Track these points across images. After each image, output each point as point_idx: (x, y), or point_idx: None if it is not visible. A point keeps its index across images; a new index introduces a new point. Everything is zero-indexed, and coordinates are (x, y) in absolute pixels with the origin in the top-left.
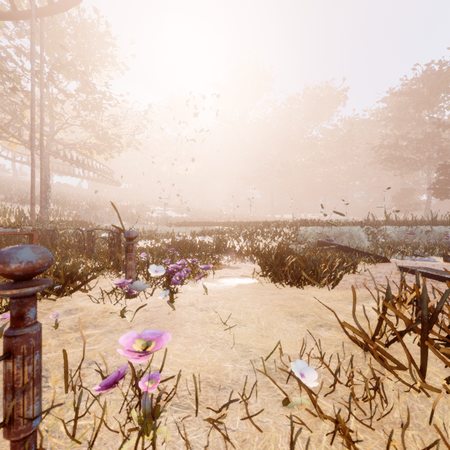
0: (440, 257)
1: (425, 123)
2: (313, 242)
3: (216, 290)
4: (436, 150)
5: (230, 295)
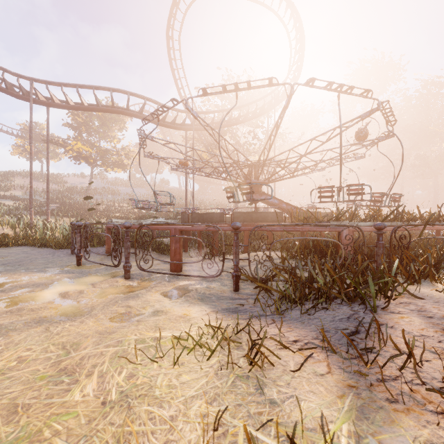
0: None
1: None
2: None
3: None
4: None
5: None
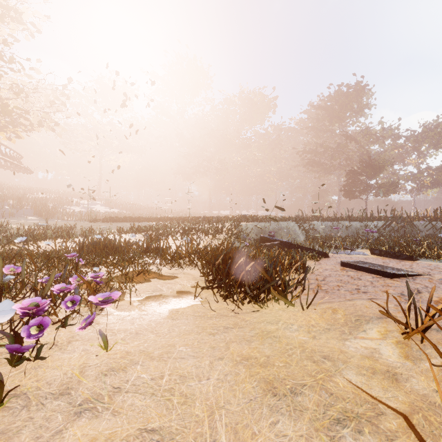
0: (365, 250)
1: (336, 135)
2: (254, 238)
3: (131, 330)
4: (345, 158)
5: (155, 342)
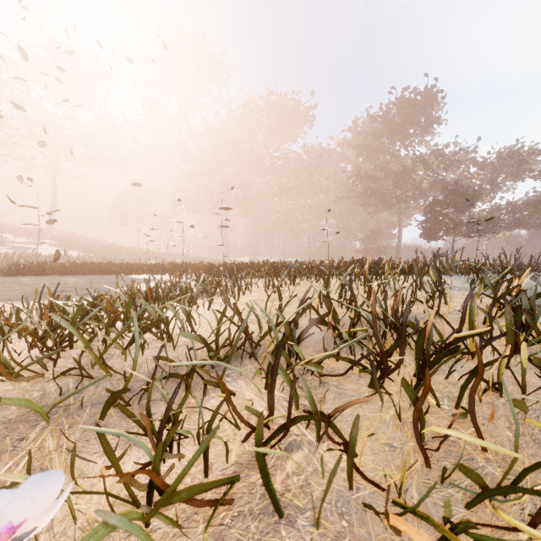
0: None
1: (399, 156)
2: None
3: None
4: (412, 188)
5: None
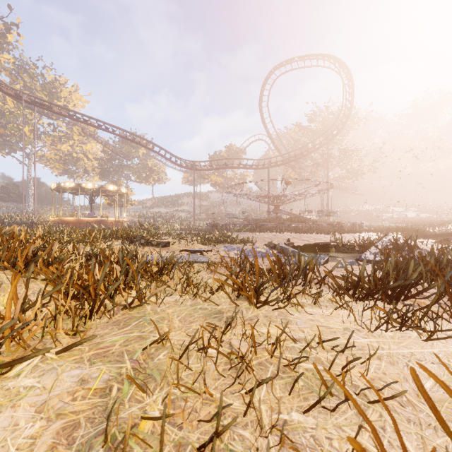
0: None
1: None
2: None
3: None
4: None
5: None
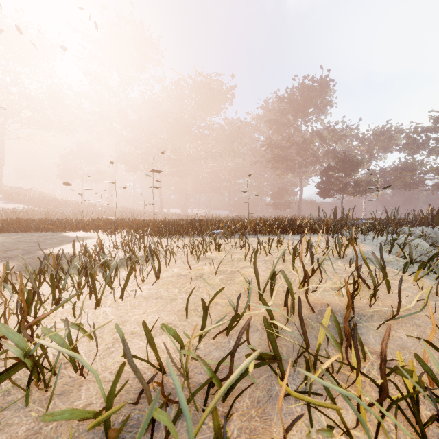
0: None
1: (301, 130)
2: None
3: None
4: (310, 155)
5: None
